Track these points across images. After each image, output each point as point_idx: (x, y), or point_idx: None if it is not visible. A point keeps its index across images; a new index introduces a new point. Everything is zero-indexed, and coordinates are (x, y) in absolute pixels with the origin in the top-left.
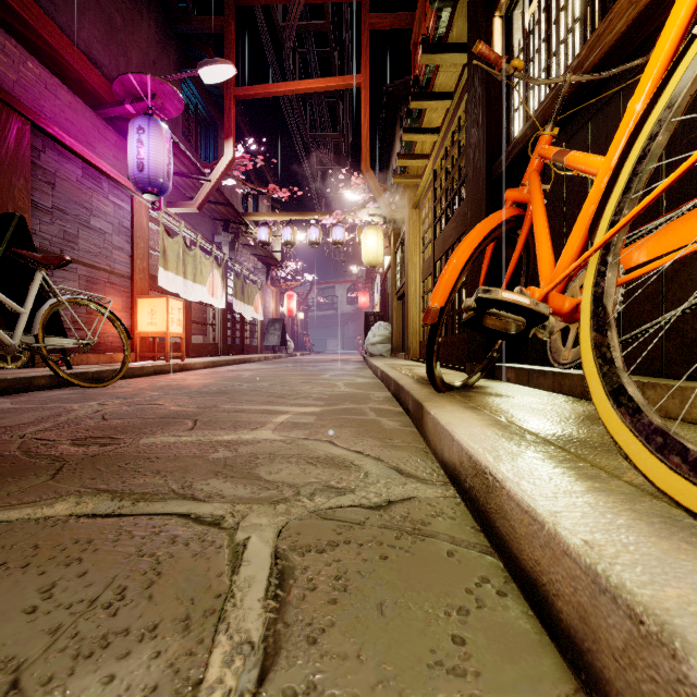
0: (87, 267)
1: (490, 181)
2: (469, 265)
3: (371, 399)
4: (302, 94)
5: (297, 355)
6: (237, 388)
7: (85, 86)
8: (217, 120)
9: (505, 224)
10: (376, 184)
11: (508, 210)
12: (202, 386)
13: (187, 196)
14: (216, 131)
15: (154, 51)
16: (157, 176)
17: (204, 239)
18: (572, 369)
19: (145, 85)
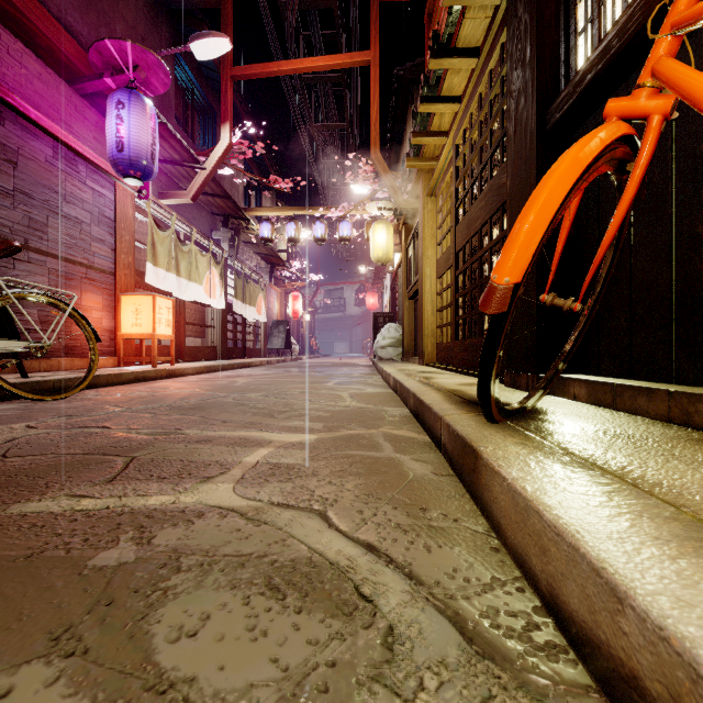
0: (59, 260)
1: (543, 131)
2: (561, 212)
3: (385, 418)
4: (306, 80)
5: (303, 359)
6: (221, 401)
7: (59, 56)
8: (215, 108)
9: (616, 148)
10: (386, 171)
11: (621, 123)
12: (179, 397)
13: (182, 187)
14: (214, 120)
15: (142, 26)
16: (139, 158)
17: (200, 233)
18: (690, 386)
19: (125, 54)
